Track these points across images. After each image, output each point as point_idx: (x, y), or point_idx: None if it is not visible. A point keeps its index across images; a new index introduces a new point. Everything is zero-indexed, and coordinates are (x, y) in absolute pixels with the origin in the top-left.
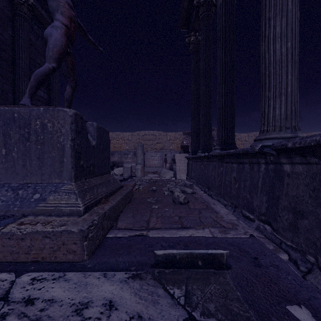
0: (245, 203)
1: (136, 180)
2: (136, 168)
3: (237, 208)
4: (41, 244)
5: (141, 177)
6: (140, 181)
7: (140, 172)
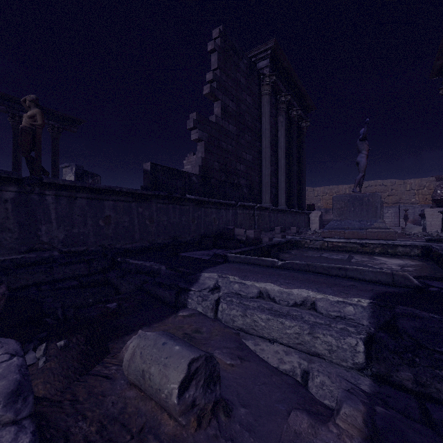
0: None
1: None
2: None
3: None
4: (381, 234)
5: None
6: None
7: None
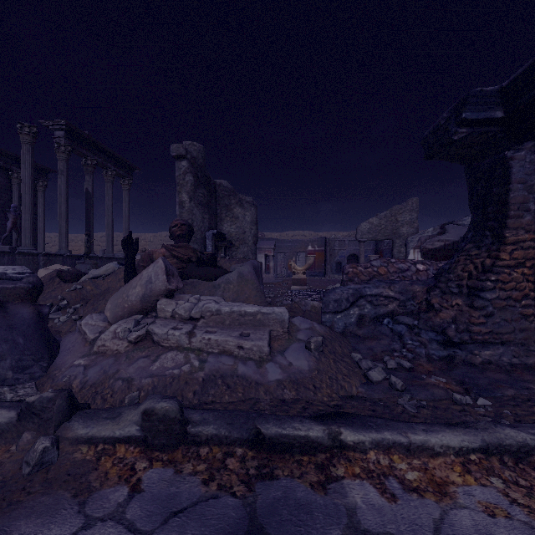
0: None
1: None
2: None
3: None
4: None
5: None
6: None
7: None
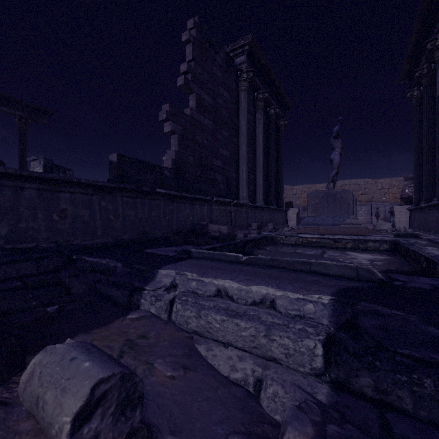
0: None
1: None
2: None
3: None
4: (353, 230)
5: None
6: None
7: None
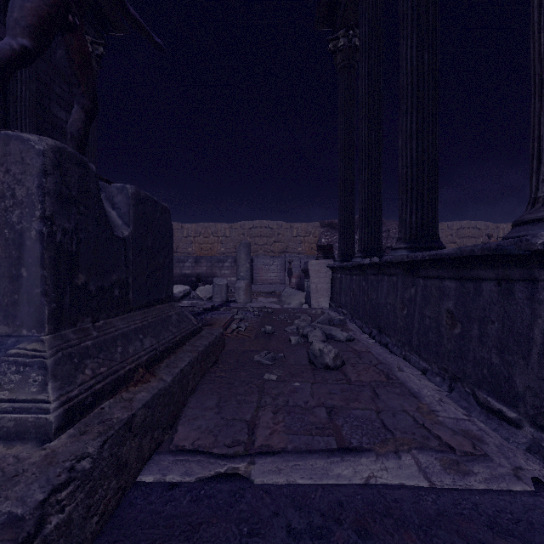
0: (484, 376)
1: (234, 311)
2: (236, 287)
3: (460, 384)
4: None
5: (246, 303)
6: (243, 311)
7: (244, 294)
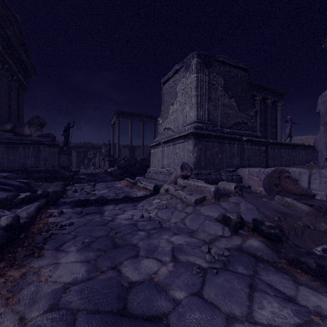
0: None
1: None
2: None
3: None
4: None
5: None
6: None
7: None
